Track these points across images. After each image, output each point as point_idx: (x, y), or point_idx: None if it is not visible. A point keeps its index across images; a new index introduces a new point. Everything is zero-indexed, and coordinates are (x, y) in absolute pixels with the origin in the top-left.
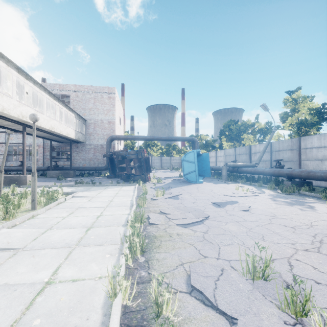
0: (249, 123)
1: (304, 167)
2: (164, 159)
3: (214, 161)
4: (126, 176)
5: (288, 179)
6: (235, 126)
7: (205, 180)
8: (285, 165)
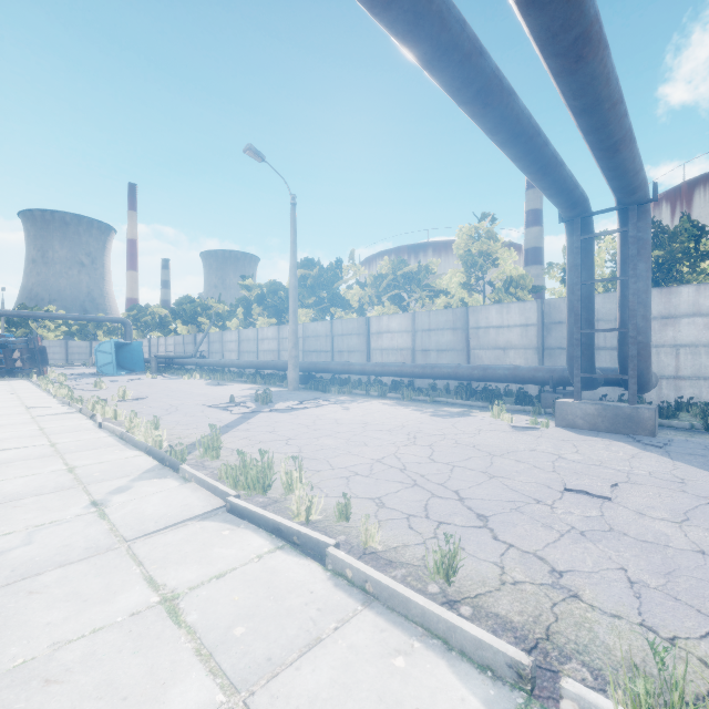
0: (213, 302)
1: (225, 357)
2: (76, 346)
3: (164, 351)
4: (6, 371)
5: (210, 368)
6: (189, 307)
7: (132, 373)
8: (217, 356)
